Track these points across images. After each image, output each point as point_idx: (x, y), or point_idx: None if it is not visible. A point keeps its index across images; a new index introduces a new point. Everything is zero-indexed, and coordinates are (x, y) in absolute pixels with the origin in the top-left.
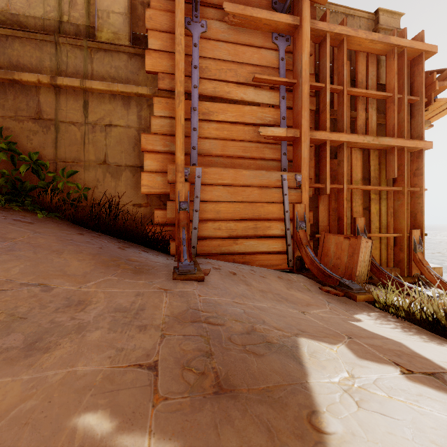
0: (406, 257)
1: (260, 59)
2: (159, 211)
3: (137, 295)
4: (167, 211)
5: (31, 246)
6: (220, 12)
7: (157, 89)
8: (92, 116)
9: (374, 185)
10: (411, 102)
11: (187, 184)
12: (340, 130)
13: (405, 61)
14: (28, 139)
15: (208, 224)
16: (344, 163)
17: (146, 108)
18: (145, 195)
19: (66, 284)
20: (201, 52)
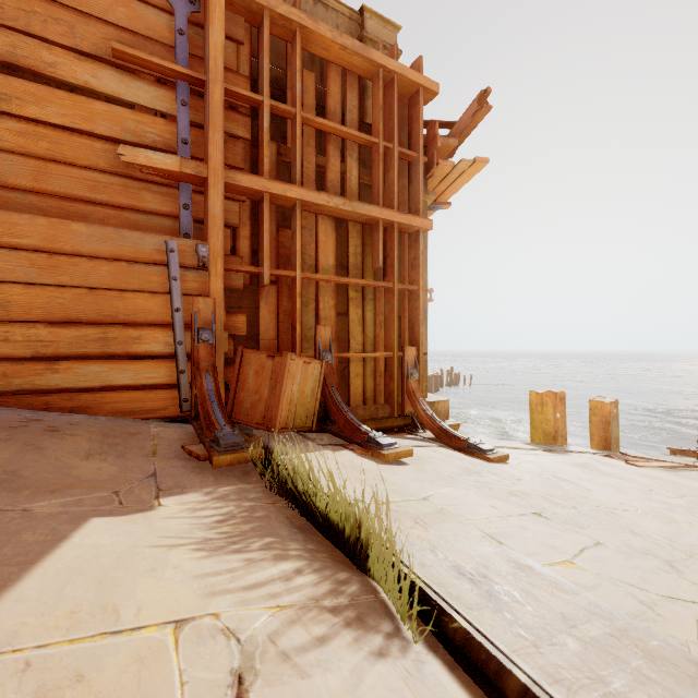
0: (397, 387)
1: (132, 18)
2: None
3: None
4: None
5: None
6: None
7: None
8: None
9: (355, 277)
10: (407, 159)
11: None
12: (293, 180)
13: (395, 94)
14: None
15: None
16: (297, 235)
17: None
18: None
19: None
20: None
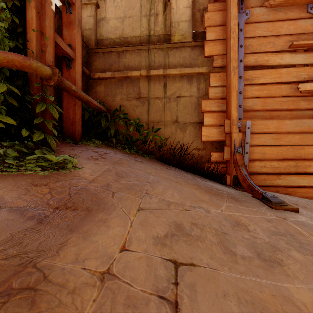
0: None
1: (295, 28)
2: (214, 153)
3: (268, 221)
4: (224, 154)
5: (163, 179)
6: (260, 0)
7: (212, 67)
8: (168, 92)
9: None
10: None
11: (240, 133)
12: None
13: None
14: (134, 110)
15: (255, 163)
16: None
17: (202, 82)
18: (202, 142)
19: (211, 208)
20: (245, 34)
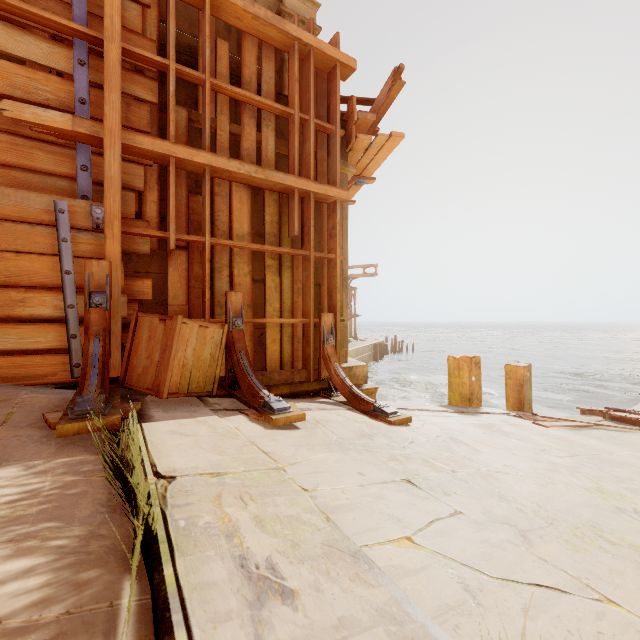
0: (313, 353)
1: None
2: None
3: None
4: None
5: None
6: None
7: None
8: None
9: (272, 245)
10: (326, 131)
11: None
12: (203, 146)
13: (311, 67)
14: None
15: None
16: (206, 200)
17: None
18: None
19: None
20: None
